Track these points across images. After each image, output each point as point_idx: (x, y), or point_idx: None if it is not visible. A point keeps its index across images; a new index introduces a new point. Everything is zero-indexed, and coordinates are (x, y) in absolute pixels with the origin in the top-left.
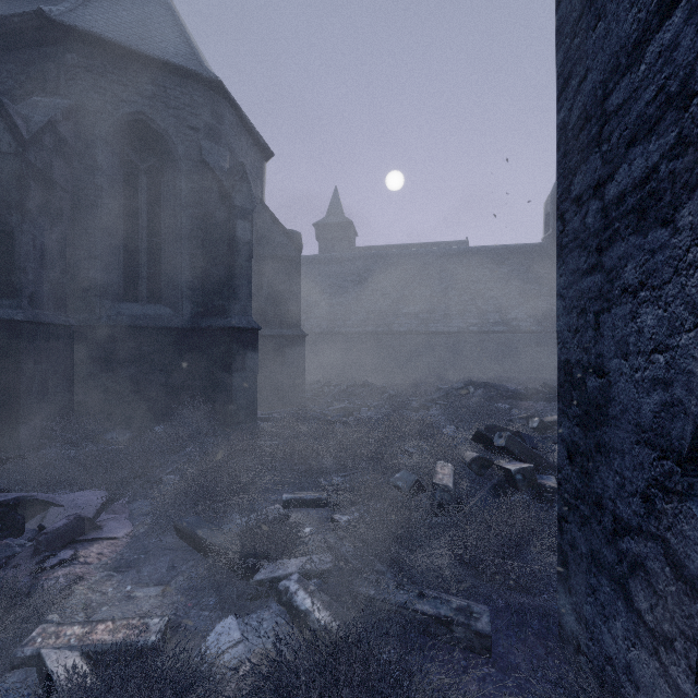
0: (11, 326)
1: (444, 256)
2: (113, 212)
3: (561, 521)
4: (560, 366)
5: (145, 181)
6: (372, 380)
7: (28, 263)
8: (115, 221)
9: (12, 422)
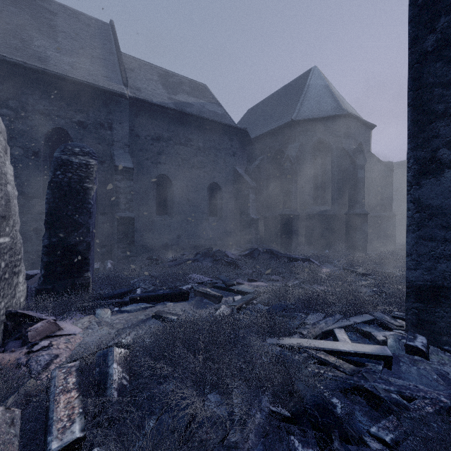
0: (290, 216)
1: None
2: (310, 175)
3: None
4: None
5: (320, 161)
6: None
7: (293, 198)
8: (310, 178)
9: (290, 242)
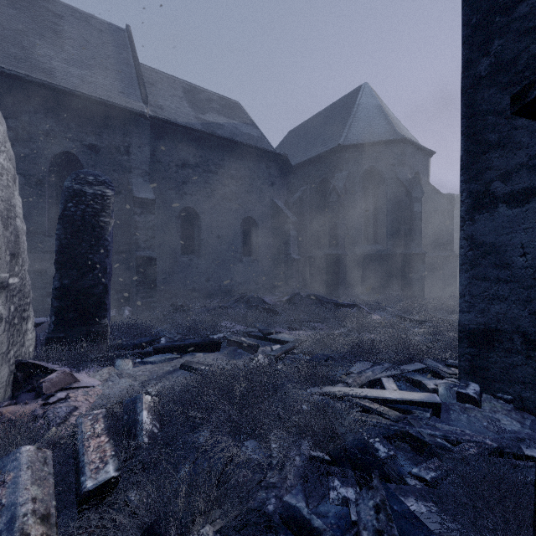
0: (337, 256)
1: None
2: (360, 209)
3: None
4: None
5: (371, 192)
6: None
7: (340, 235)
8: (360, 213)
9: (337, 286)
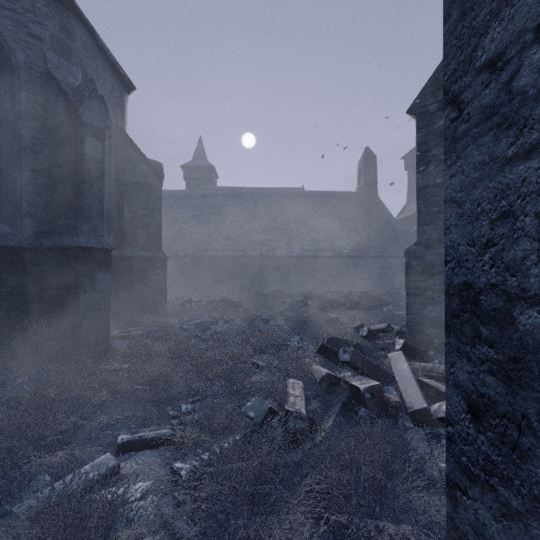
0: None
1: (287, 197)
2: None
3: (453, 488)
4: (451, 291)
5: None
6: (229, 295)
7: None
8: None
9: None
